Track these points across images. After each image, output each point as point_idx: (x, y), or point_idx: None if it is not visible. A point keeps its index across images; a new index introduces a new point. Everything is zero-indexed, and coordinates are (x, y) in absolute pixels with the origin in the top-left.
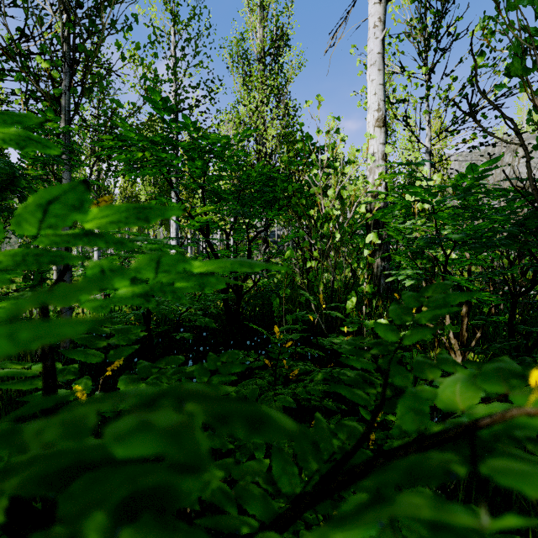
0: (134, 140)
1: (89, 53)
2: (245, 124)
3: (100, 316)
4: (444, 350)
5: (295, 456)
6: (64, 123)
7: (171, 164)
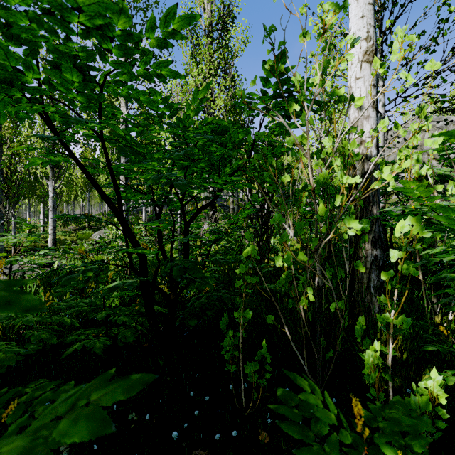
0: None
1: None
2: None
3: None
4: None
5: None
6: None
7: (21, 80)
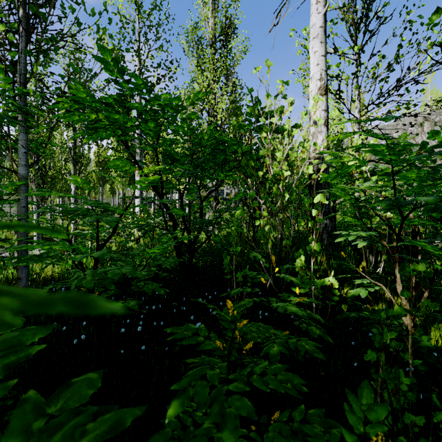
0: (87, 101)
1: (42, 15)
2: None
3: (66, 268)
4: (421, 329)
5: (249, 440)
6: (19, 85)
7: (124, 126)
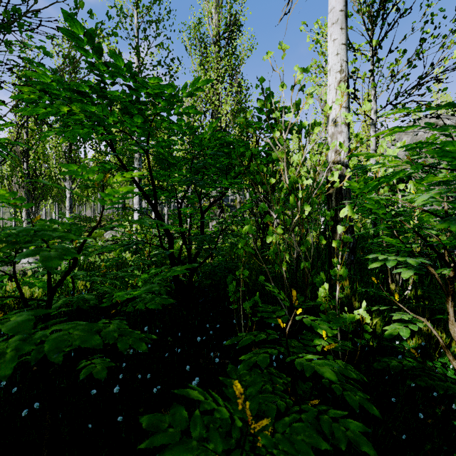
0: (54, 89)
1: None
2: (202, 101)
3: None
4: None
5: None
6: None
7: (105, 121)
